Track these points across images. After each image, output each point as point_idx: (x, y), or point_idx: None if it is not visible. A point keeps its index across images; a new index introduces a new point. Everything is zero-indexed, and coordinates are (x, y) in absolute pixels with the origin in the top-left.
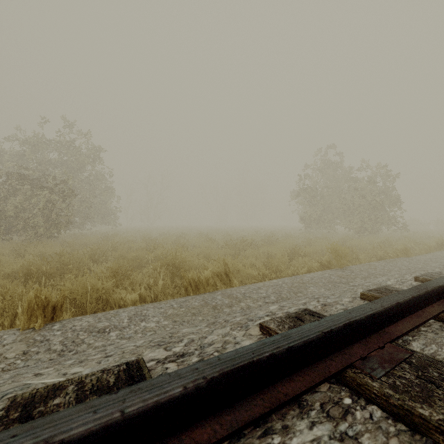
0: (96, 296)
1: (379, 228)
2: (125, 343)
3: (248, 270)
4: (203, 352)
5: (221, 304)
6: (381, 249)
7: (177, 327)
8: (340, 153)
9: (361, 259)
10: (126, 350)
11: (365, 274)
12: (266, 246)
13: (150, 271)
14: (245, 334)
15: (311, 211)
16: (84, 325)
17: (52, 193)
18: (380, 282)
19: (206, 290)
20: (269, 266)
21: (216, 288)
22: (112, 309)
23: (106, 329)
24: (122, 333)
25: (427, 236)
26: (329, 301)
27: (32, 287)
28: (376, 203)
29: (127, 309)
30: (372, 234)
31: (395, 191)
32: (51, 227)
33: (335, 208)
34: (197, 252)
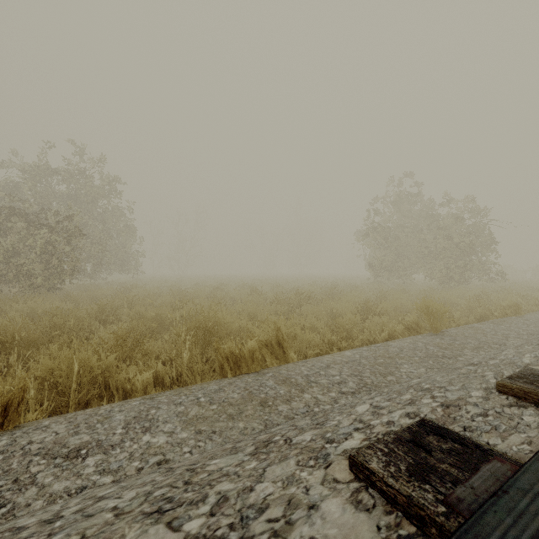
0: (89, 378)
1: (469, 277)
2: (101, 491)
3: (309, 336)
4: (245, 538)
5: (274, 396)
6: (480, 305)
7: (203, 444)
8: (418, 184)
9: (456, 318)
10: (88, 529)
11: (475, 342)
12: (328, 301)
13: (174, 336)
14: (324, 478)
15: (382, 255)
16: (47, 440)
17: (53, 232)
18: (510, 358)
19: (250, 369)
20: (336, 329)
21: (264, 364)
22: (114, 395)
23: (81, 451)
24: (107, 459)
25: (529, 287)
26: (449, 397)
27: (5, 361)
28: (465, 246)
29: (128, 404)
30: (459, 284)
31: (489, 231)
32: (52, 276)
33: (412, 252)
34: (238, 309)
